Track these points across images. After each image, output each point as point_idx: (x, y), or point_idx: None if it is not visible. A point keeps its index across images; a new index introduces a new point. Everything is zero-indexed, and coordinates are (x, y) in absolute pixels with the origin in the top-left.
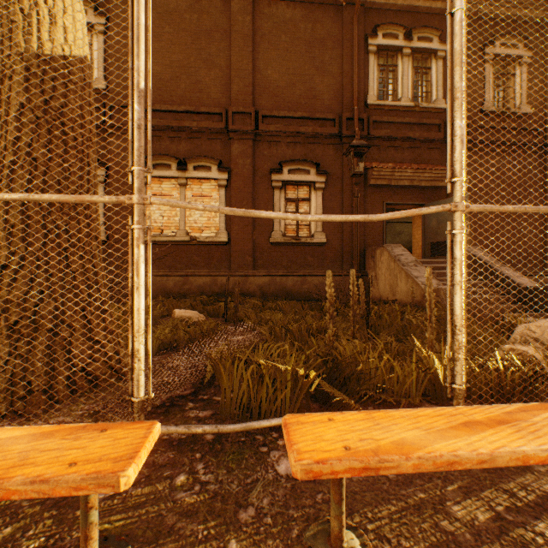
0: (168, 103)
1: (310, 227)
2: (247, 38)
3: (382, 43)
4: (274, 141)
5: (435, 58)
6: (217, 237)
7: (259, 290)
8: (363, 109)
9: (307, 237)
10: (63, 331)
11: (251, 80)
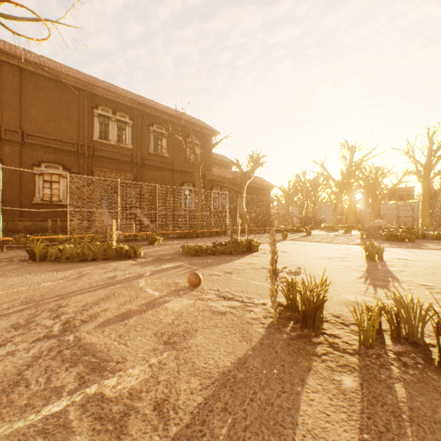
0: None
1: (60, 196)
2: (16, 89)
3: (101, 113)
4: (36, 149)
5: (128, 125)
6: None
7: (25, 229)
8: (91, 141)
9: (58, 201)
10: None
11: (19, 113)
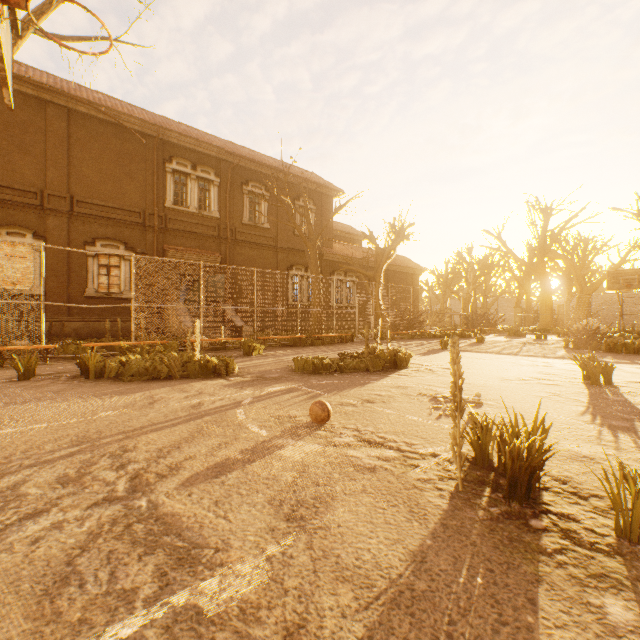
0: None
1: (121, 286)
2: (63, 139)
3: (176, 168)
4: (89, 221)
5: (213, 185)
6: (32, 291)
7: (74, 332)
8: (163, 209)
9: (118, 294)
10: None
11: (67, 172)
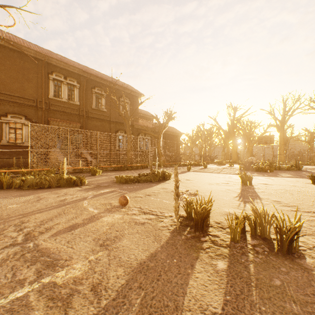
0: None
1: (22, 139)
2: None
3: (55, 78)
4: (3, 103)
5: (76, 87)
6: None
7: None
8: (47, 99)
9: (21, 143)
10: None
11: None
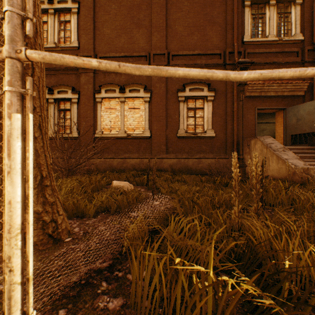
0: (114, 52)
1: (203, 126)
2: (162, 6)
3: None
4: None
5: (294, 5)
6: (143, 134)
7: (169, 167)
8: (240, 45)
9: (202, 133)
10: (2, 205)
11: (164, 32)
